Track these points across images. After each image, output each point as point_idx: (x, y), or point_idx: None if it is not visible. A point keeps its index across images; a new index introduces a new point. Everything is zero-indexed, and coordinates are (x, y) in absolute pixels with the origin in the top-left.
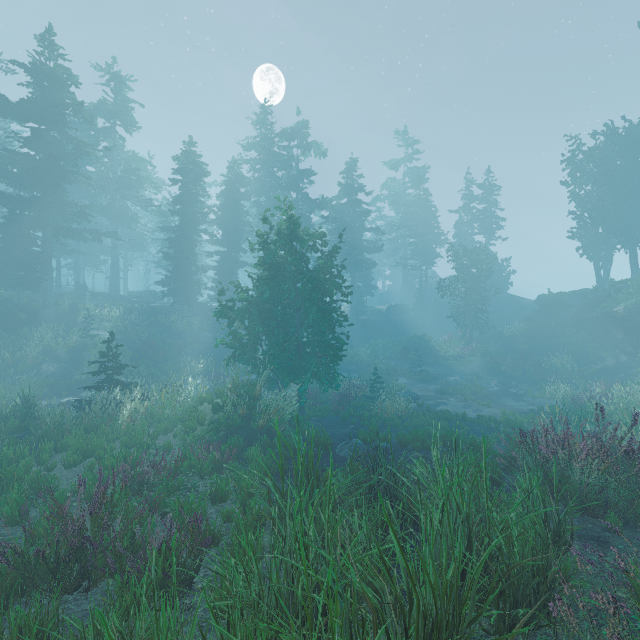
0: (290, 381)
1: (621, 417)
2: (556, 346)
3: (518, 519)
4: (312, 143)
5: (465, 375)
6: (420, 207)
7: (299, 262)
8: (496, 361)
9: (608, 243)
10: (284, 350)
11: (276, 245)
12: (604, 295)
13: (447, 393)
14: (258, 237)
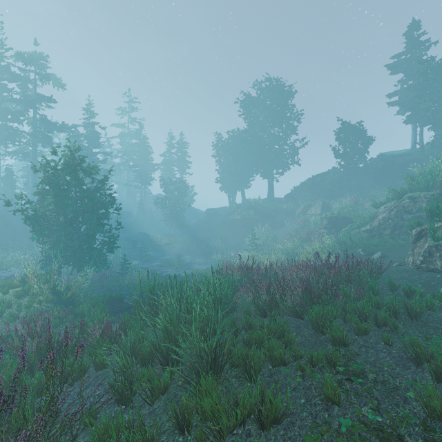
0: (74, 268)
1: None
2: (215, 235)
3: (227, 285)
4: (51, 75)
5: (172, 255)
6: (141, 147)
7: (81, 185)
8: (188, 245)
9: (234, 185)
10: (70, 246)
11: (63, 172)
12: (233, 210)
13: (164, 266)
14: (48, 164)
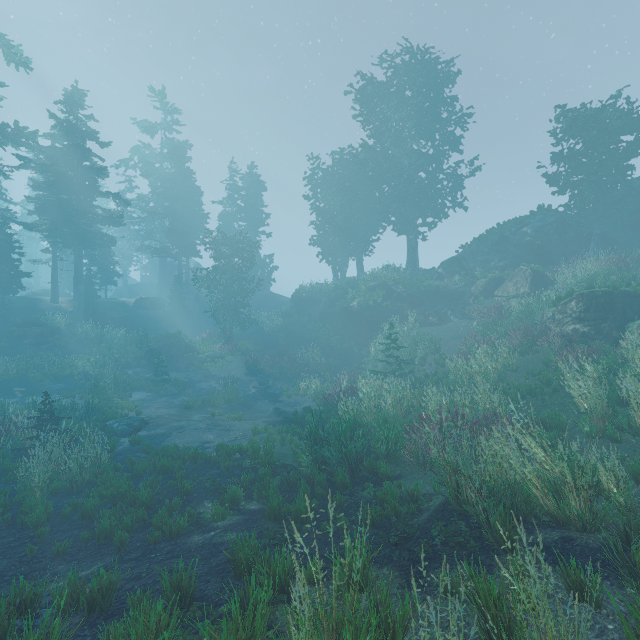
0: None
1: (370, 416)
2: (308, 340)
3: None
4: None
5: (222, 378)
6: (179, 184)
7: None
8: (255, 359)
9: (344, 250)
10: None
11: None
12: (343, 292)
13: (195, 407)
14: None
